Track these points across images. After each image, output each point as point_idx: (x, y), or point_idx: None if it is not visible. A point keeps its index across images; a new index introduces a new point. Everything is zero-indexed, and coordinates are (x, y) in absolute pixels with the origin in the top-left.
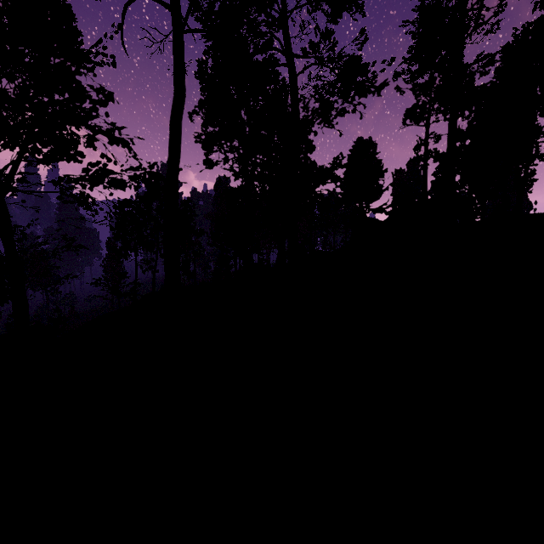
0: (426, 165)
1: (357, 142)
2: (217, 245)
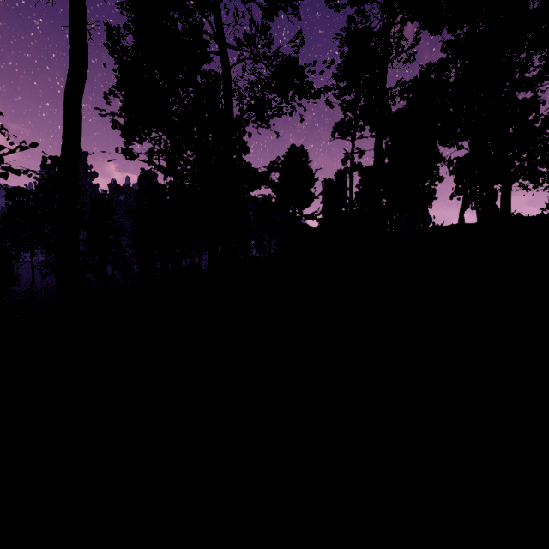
0: (352, 177)
1: (290, 148)
2: (139, 247)
